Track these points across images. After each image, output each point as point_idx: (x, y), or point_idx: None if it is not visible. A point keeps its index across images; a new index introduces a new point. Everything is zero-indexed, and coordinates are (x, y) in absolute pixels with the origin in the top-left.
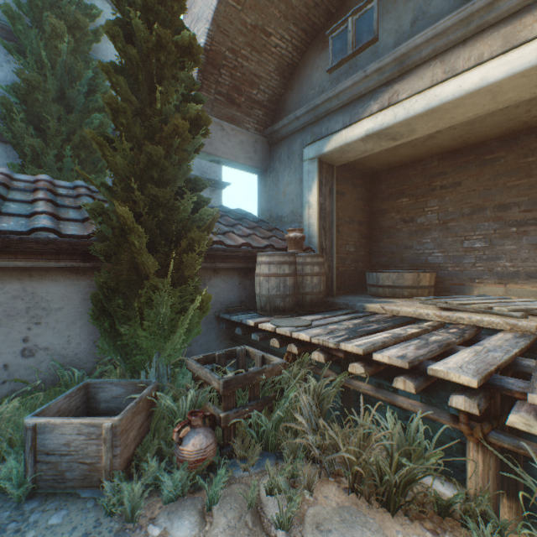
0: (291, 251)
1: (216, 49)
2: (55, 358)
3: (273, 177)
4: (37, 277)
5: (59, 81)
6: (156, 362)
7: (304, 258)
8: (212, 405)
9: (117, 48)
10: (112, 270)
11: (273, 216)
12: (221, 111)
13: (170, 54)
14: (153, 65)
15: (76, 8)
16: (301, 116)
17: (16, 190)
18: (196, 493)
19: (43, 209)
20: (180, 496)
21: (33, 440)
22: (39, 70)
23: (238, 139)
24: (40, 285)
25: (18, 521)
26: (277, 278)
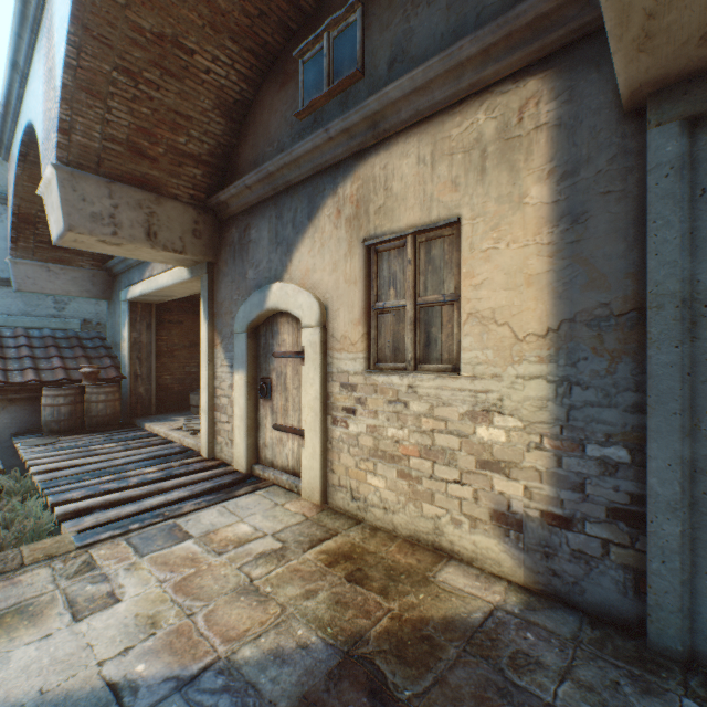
0: (84, 383)
1: (26, 212)
2: None
3: (114, 307)
4: None
5: None
6: None
7: (92, 389)
8: None
9: None
10: None
11: (114, 341)
12: (47, 255)
13: None
14: None
15: None
16: (119, 263)
17: None
18: None
19: None
20: None
21: None
22: None
23: (71, 276)
24: None
25: None
26: (52, 408)
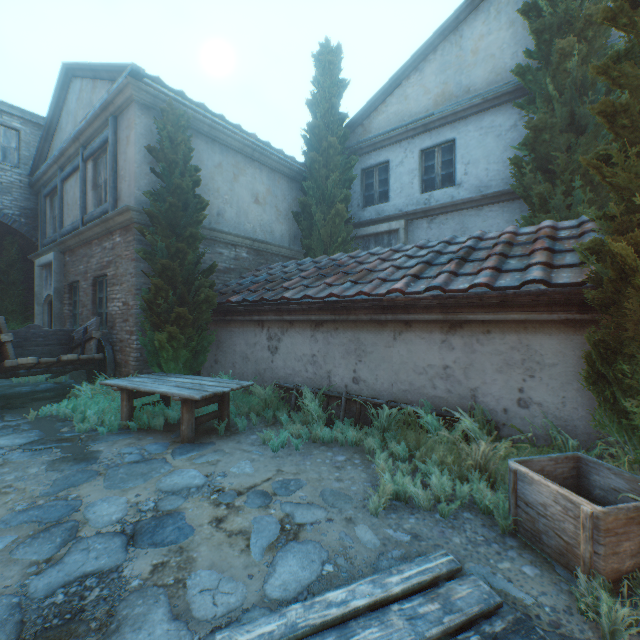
0: None
1: None
2: (547, 417)
3: None
4: (530, 329)
5: (568, 106)
6: None
7: None
8: None
9: (620, 28)
10: (610, 324)
11: None
12: None
13: None
14: None
15: (589, 2)
16: None
17: (517, 245)
18: None
19: (535, 260)
20: None
21: (513, 483)
22: (546, 108)
23: None
24: (533, 338)
25: (499, 545)
26: None
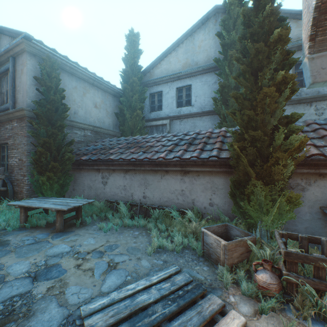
0: None
1: None
2: (220, 209)
3: None
4: (213, 174)
5: None
6: (259, 226)
7: None
8: (281, 264)
9: (240, 64)
10: (236, 174)
11: None
12: None
13: (264, 52)
14: (255, 64)
15: None
16: None
17: (211, 138)
18: (259, 302)
19: (216, 146)
20: (250, 297)
21: (202, 236)
22: (226, 78)
23: None
24: (214, 178)
25: (196, 261)
26: None
